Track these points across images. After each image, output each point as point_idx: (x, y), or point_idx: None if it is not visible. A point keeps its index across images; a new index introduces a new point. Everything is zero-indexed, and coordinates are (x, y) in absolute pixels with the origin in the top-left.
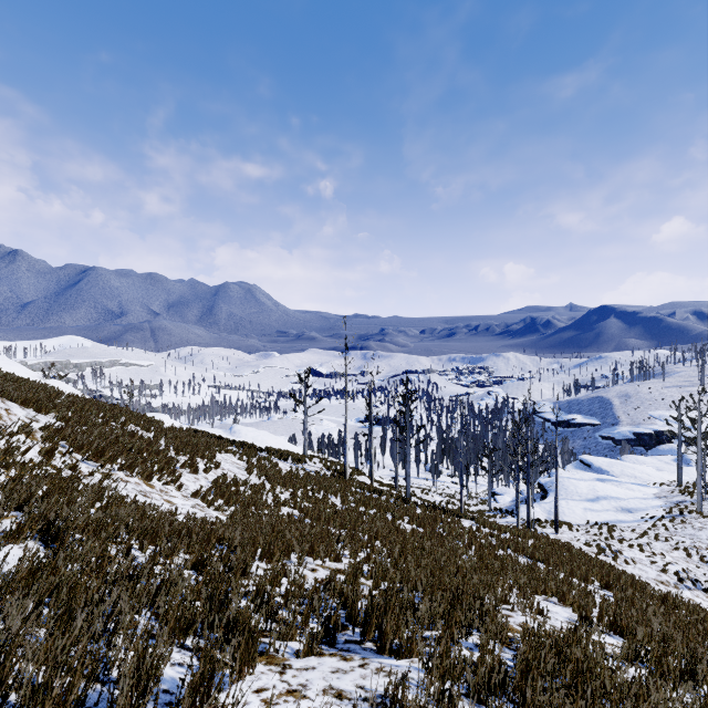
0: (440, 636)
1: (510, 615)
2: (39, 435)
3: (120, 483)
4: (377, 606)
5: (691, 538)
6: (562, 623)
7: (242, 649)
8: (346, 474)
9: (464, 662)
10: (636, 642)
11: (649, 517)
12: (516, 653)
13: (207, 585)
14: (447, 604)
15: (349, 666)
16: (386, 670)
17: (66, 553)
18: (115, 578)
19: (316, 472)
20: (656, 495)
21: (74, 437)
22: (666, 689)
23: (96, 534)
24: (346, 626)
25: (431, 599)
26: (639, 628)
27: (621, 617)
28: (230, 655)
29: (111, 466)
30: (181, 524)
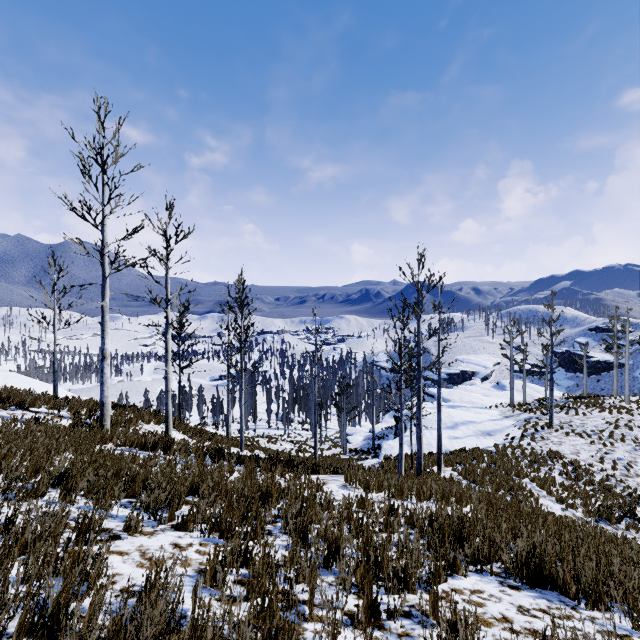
0: None
1: None
2: None
3: None
4: None
5: (558, 454)
6: None
7: None
8: (104, 419)
9: None
10: None
11: (511, 437)
12: None
13: None
14: None
15: None
16: None
17: None
18: None
19: (24, 422)
20: (502, 415)
21: None
22: None
23: None
24: None
25: None
26: None
27: None
28: None
29: None
30: None
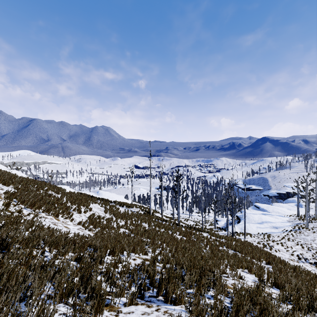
0: (195, 293)
1: (227, 279)
2: (3, 196)
3: (42, 219)
4: (164, 278)
5: (304, 239)
6: (251, 282)
7: (96, 306)
8: (150, 212)
9: (206, 305)
10: (286, 292)
11: (285, 230)
12: (230, 299)
13: (81, 269)
14: (197, 275)
15: (150, 310)
16: (169, 312)
17: (9, 256)
18: (35, 267)
19: (137, 212)
20: (288, 220)
21: (20, 197)
22: (302, 316)
23: (27, 245)
24: (149, 288)
25: (190, 273)
26: (286, 284)
27: (277, 279)
28: (89, 310)
29: (38, 210)
30: (70, 239)
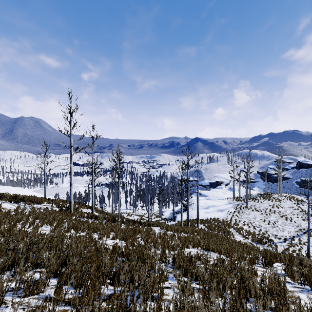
0: None
1: None
2: None
3: None
4: None
5: (247, 219)
6: None
7: None
8: (71, 207)
9: None
10: None
11: (230, 212)
12: None
13: None
14: None
15: None
16: None
17: None
18: None
19: (44, 209)
20: (228, 202)
21: None
22: None
23: None
24: None
25: None
26: None
27: None
28: None
29: None
30: None
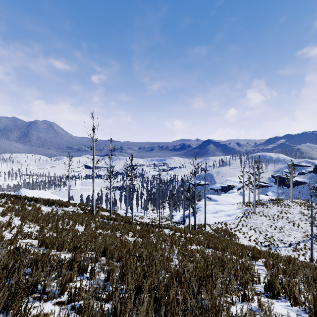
0: None
1: None
2: None
3: None
4: None
5: (254, 224)
6: None
7: None
8: (93, 210)
9: None
10: None
11: (238, 217)
12: None
13: None
14: None
15: None
16: None
17: None
18: None
19: (72, 211)
20: (237, 207)
21: None
22: None
23: None
24: None
25: None
26: None
27: None
28: None
29: None
30: None
